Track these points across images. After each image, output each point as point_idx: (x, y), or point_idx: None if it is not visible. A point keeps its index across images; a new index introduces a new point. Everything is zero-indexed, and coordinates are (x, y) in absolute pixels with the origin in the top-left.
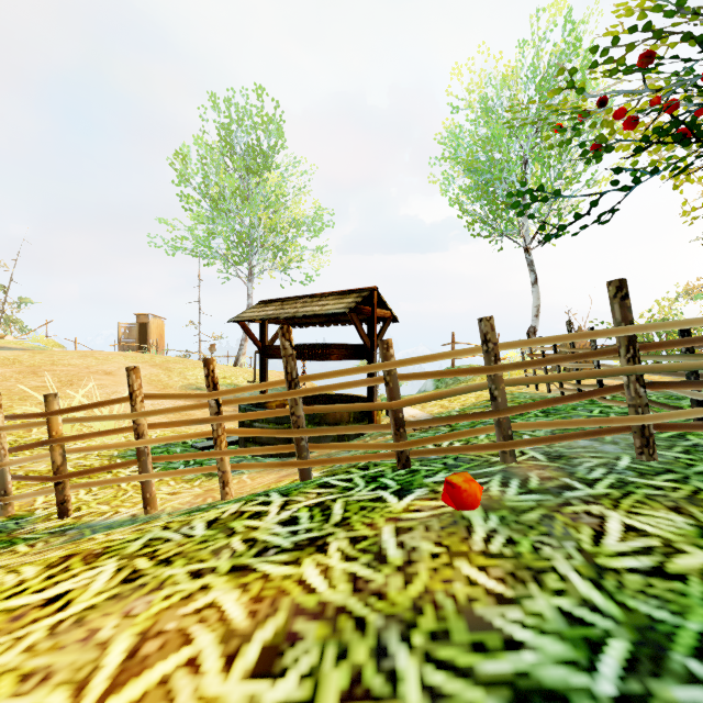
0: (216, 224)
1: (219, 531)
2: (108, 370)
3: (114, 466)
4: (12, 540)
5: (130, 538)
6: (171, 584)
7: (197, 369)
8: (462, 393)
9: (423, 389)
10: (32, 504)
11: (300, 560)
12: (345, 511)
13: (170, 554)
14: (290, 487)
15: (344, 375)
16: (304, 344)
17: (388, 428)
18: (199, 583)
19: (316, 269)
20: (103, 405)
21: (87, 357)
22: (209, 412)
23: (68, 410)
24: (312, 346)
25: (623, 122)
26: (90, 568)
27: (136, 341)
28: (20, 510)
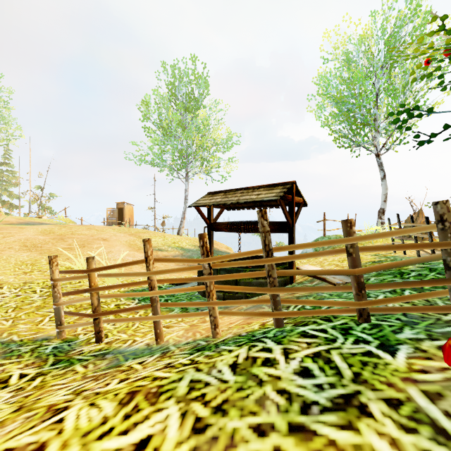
0: (166, 145)
1: (246, 377)
2: (104, 238)
3: (133, 308)
4: (70, 360)
5: (173, 378)
6: (242, 441)
7: (157, 237)
8: (416, 263)
9: (305, 251)
10: (75, 330)
11: (354, 425)
12: (349, 365)
13: (219, 400)
14: (275, 334)
15: (311, 247)
16: (240, 221)
17: (347, 289)
18: (269, 444)
19: (228, 172)
20: (126, 266)
21: (91, 229)
22: (168, 265)
23: (102, 268)
24: (246, 223)
25: None
26: (156, 410)
27: (117, 219)
28: (69, 334)
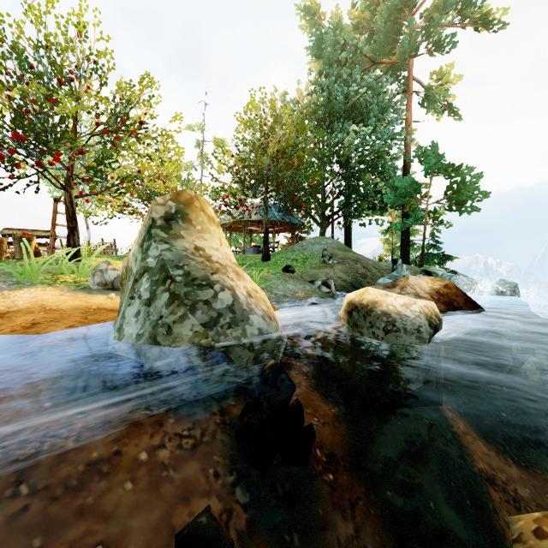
0: None
1: None
2: None
3: None
4: None
5: None
6: None
7: None
8: None
9: None
10: None
11: None
12: None
13: None
14: None
15: None
16: None
17: None
18: None
19: None
20: None
21: None
22: None
23: None
24: None
25: (111, 205)
26: None
27: None
28: None
